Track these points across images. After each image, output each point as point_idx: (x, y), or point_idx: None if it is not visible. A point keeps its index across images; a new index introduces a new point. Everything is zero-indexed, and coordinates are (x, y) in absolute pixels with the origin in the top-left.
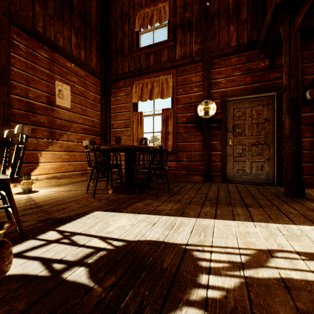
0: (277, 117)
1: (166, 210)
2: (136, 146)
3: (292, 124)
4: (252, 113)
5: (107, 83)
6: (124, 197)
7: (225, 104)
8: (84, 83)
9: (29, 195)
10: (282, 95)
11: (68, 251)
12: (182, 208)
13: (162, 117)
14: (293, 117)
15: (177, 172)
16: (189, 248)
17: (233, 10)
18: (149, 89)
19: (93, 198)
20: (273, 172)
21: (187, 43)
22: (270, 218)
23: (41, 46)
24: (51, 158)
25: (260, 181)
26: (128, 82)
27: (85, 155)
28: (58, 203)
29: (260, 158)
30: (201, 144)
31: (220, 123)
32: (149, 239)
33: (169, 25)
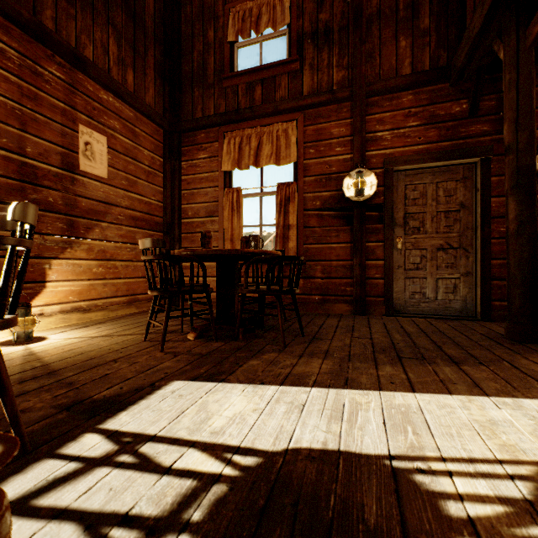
0: (483, 201)
1: (313, 375)
2: (243, 250)
3: (522, 213)
4: (438, 193)
5: (174, 135)
6: (220, 348)
7: (391, 177)
8: (133, 132)
9: (27, 347)
10: (491, 164)
11: (140, 490)
12: (340, 370)
13: (277, 197)
14: (523, 199)
15: (306, 297)
16: (400, 465)
17: (406, 11)
18: (255, 147)
19: (162, 352)
20: (474, 297)
21: (323, 66)
22: (512, 386)
23: (51, 57)
24: (70, 272)
25: (451, 312)
26: (215, 134)
27: (135, 266)
28: (92, 364)
29: (451, 272)
30: (349, 248)
31: (380, 210)
32: (308, 445)
33: (290, 33)
